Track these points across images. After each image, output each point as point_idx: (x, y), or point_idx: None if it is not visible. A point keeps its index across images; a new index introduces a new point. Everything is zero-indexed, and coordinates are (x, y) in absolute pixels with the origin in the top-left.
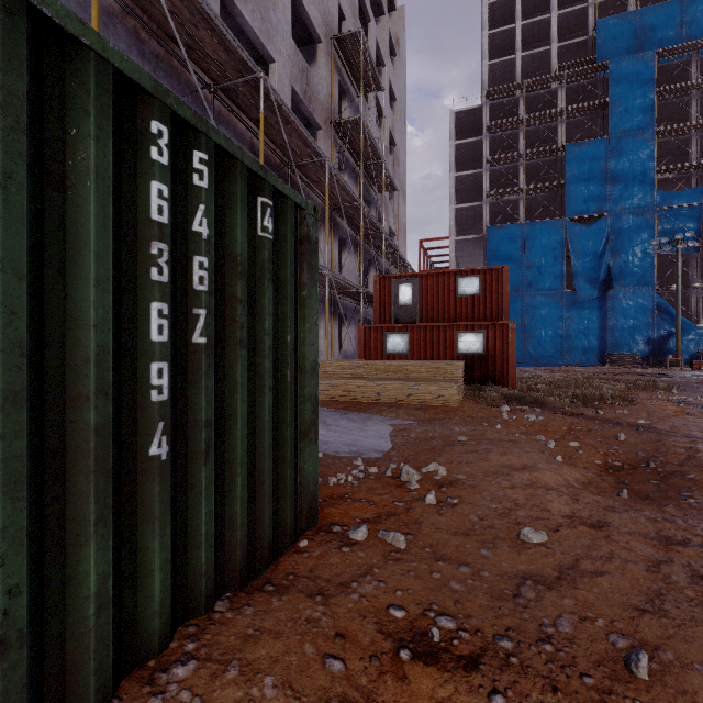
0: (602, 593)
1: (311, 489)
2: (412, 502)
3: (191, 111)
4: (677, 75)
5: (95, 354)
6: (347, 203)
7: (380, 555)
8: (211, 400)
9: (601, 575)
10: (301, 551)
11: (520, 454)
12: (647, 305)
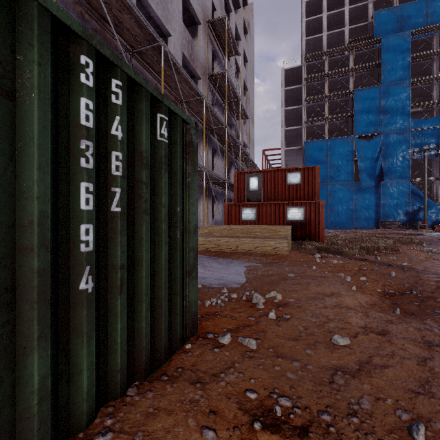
0: (389, 380)
1: (193, 309)
2: (260, 317)
3: (110, 51)
4: (424, 46)
5: (37, 218)
6: (217, 126)
7: (239, 354)
8: (124, 250)
9: (387, 367)
10: (186, 352)
11: (329, 285)
12: (405, 191)
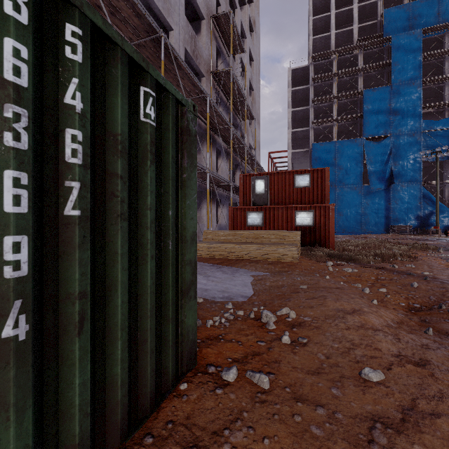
0: (446, 438)
1: (190, 337)
2: (271, 342)
3: None
4: (435, 45)
5: None
6: (221, 126)
7: (248, 397)
8: (86, 271)
9: (439, 416)
10: (181, 395)
11: (348, 300)
12: (416, 194)
